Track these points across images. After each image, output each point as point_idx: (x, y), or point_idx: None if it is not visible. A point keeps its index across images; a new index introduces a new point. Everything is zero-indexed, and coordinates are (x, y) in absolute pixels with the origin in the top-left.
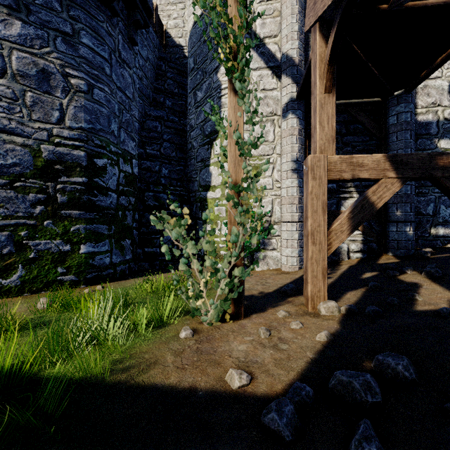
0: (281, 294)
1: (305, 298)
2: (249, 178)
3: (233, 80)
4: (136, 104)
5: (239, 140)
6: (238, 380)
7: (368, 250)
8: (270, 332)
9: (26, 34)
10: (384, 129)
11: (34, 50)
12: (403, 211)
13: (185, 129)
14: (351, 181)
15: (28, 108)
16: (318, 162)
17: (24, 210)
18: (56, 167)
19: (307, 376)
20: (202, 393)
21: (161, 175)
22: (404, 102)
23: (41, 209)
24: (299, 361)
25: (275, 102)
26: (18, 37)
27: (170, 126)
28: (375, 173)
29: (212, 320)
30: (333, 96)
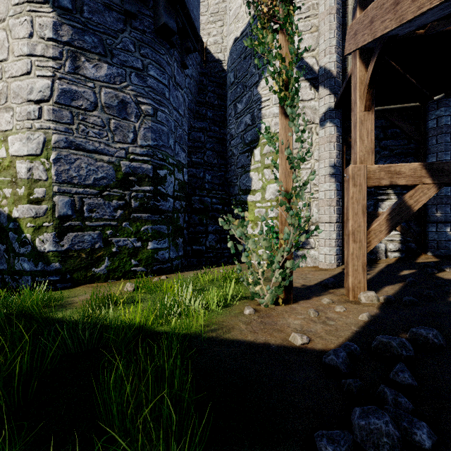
0: (322, 287)
1: (346, 289)
2: (298, 187)
3: (285, 107)
4: (186, 119)
5: (289, 155)
6: (300, 339)
7: (406, 250)
8: (318, 313)
9: (110, 73)
10: (423, 132)
11: (116, 85)
12: (443, 212)
13: (225, 137)
14: (389, 186)
15: (112, 132)
16: (359, 171)
17: (109, 214)
18: (131, 179)
19: (353, 341)
20: (275, 346)
21: (205, 181)
22: (444, 106)
23: (121, 213)
24: (345, 332)
25: (312, 111)
26: (105, 77)
27: (212, 135)
28: (412, 180)
29: (268, 303)
30: (372, 113)
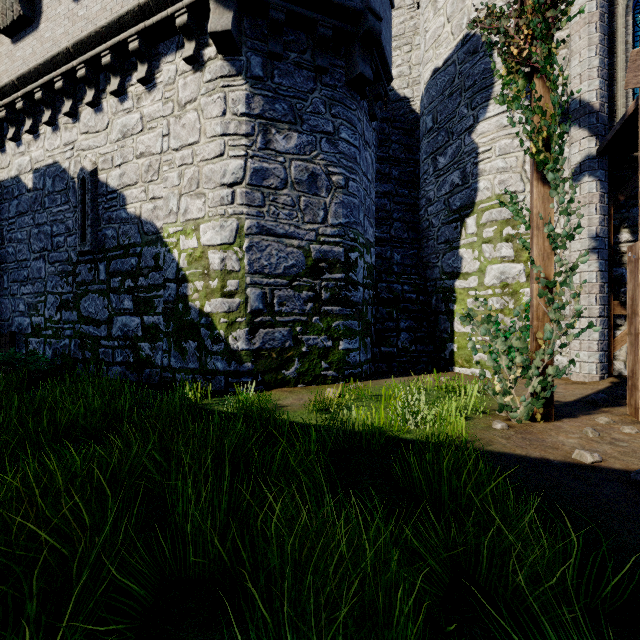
0: (588, 404)
1: (631, 407)
2: (565, 273)
3: (545, 171)
4: (373, 185)
5: (551, 233)
6: (590, 457)
7: None
8: (598, 432)
9: (300, 143)
10: None
11: (305, 156)
12: None
13: (418, 202)
14: None
15: (302, 212)
16: None
17: (299, 307)
18: (321, 265)
19: None
20: (557, 462)
21: (393, 262)
22: None
23: (311, 306)
24: None
25: None
26: (295, 148)
27: (400, 201)
28: None
29: (521, 418)
30: None
